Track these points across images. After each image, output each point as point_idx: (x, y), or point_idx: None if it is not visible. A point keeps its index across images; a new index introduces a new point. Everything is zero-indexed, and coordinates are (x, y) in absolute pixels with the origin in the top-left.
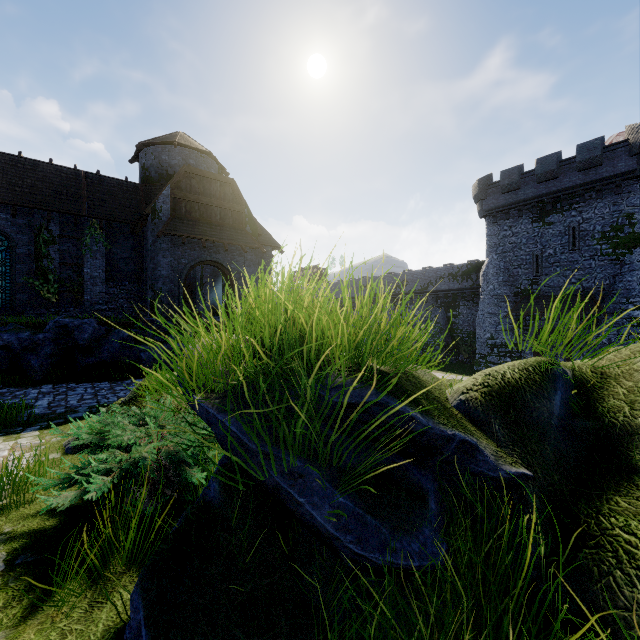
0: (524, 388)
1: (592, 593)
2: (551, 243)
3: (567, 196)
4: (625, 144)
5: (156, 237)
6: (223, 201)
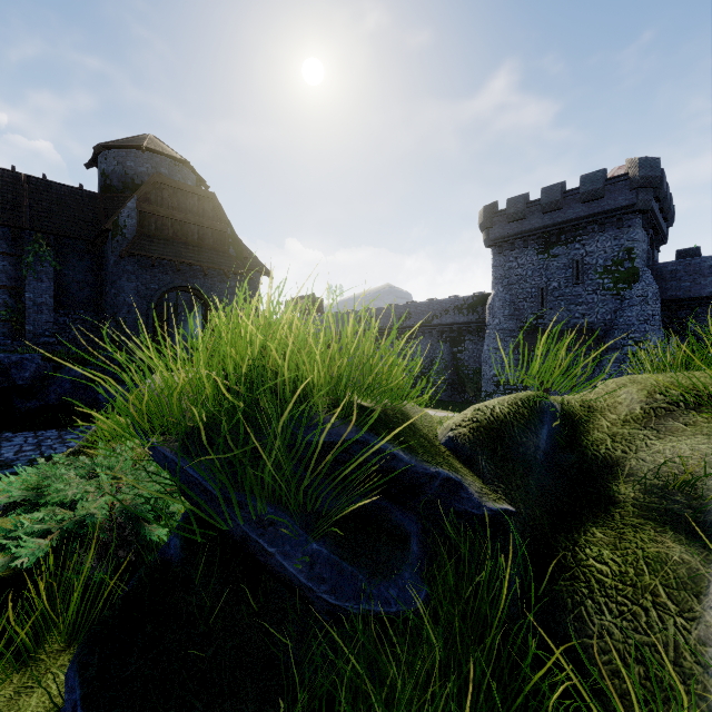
0: (512, 423)
1: (565, 624)
2: (556, 276)
3: (571, 228)
4: (625, 178)
5: (119, 257)
6: (202, 218)
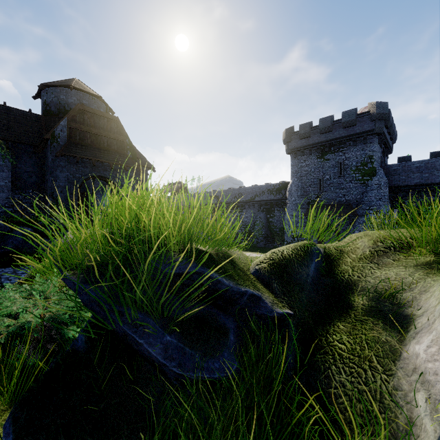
0: (294, 260)
1: (319, 381)
2: (328, 172)
3: (337, 143)
4: (368, 114)
5: (55, 156)
6: (109, 132)
